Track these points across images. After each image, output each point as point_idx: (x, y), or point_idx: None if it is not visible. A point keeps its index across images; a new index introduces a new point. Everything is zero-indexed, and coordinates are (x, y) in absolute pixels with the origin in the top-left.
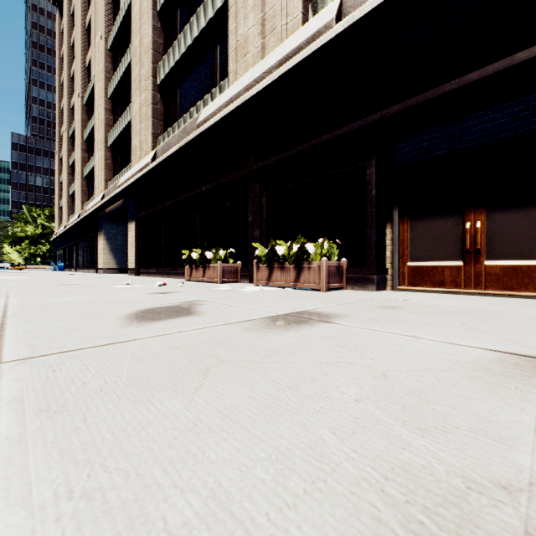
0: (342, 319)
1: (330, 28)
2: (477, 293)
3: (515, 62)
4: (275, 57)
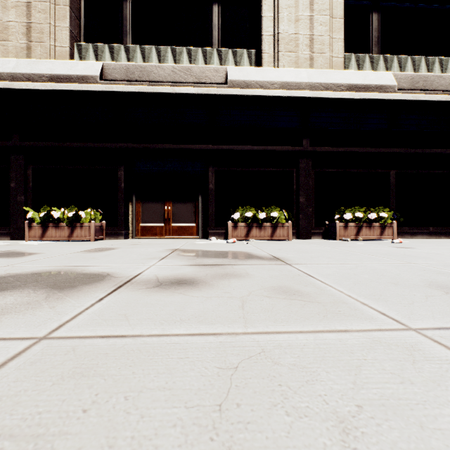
0: (119, 248)
1: (96, 80)
2: (169, 238)
3: (180, 148)
4: (46, 68)
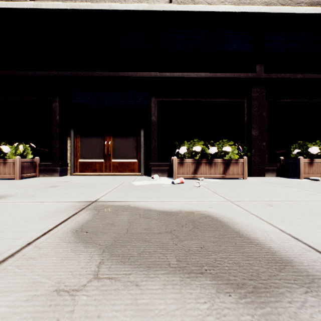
0: (6, 198)
1: None
2: (109, 174)
3: (119, 75)
4: None
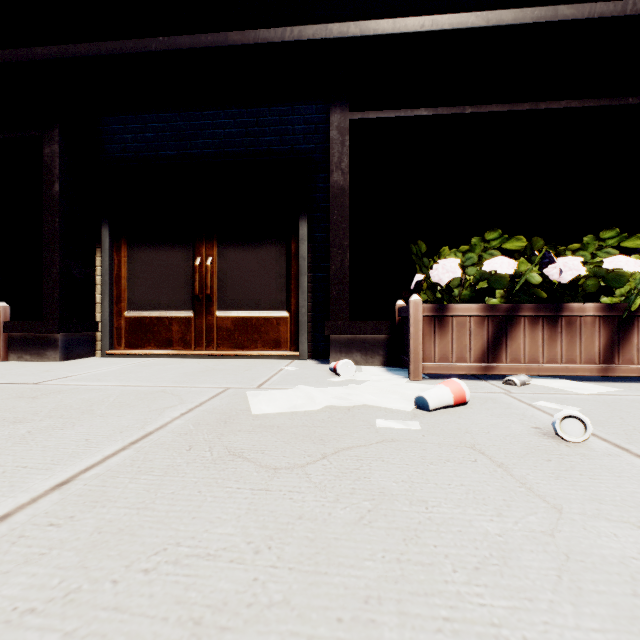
0: None
1: None
2: (207, 355)
3: (229, 42)
4: None
